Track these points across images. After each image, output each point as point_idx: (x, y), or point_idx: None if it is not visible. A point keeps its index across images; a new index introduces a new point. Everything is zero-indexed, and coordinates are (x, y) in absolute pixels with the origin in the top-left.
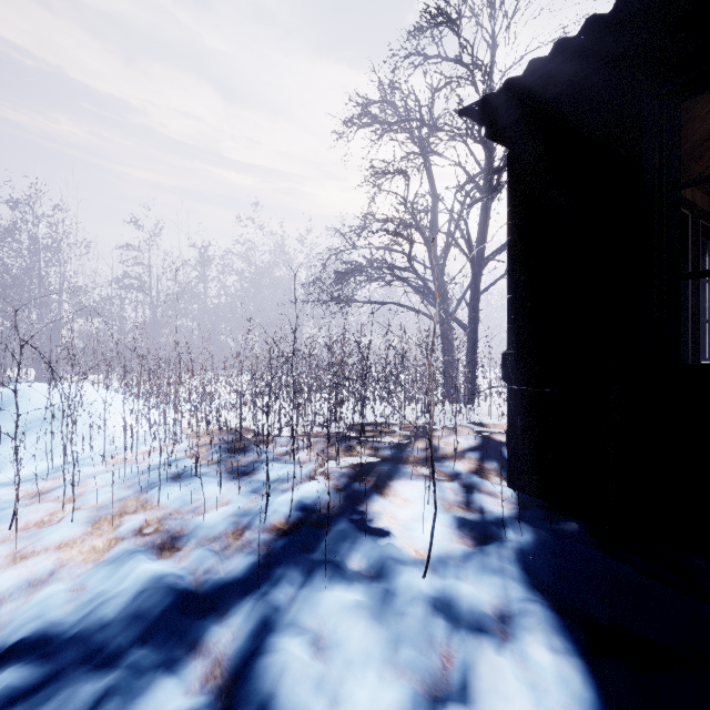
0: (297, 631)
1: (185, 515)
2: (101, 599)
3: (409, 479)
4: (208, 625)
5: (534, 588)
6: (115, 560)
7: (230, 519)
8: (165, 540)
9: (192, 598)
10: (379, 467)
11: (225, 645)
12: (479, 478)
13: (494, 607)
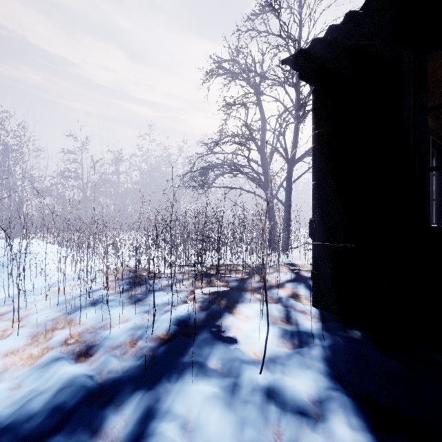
0: (172, 418)
1: (98, 330)
2: (31, 396)
3: (249, 302)
4: (107, 414)
5: (335, 380)
6: (45, 365)
7: (128, 332)
8: (82, 349)
9: (97, 393)
10: (229, 294)
11: (119, 430)
12: (294, 301)
13: (308, 394)
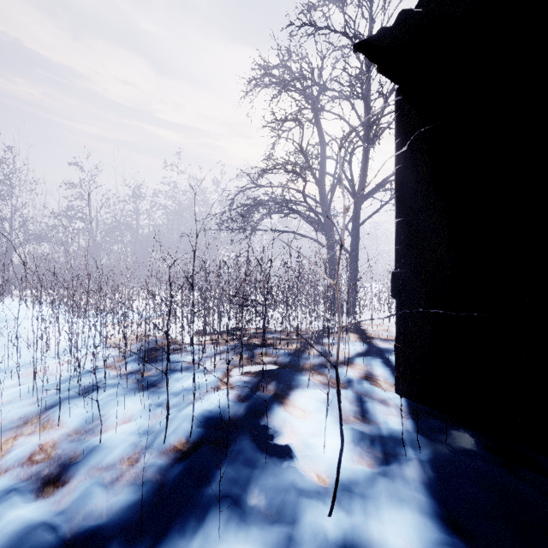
0: None
1: (83, 436)
2: None
3: (307, 388)
4: None
5: (448, 527)
6: None
7: (128, 441)
8: (53, 471)
9: None
10: (279, 375)
11: None
12: (370, 386)
13: None
